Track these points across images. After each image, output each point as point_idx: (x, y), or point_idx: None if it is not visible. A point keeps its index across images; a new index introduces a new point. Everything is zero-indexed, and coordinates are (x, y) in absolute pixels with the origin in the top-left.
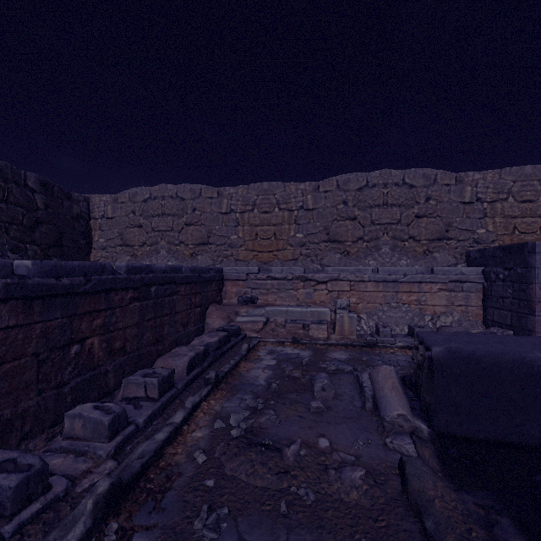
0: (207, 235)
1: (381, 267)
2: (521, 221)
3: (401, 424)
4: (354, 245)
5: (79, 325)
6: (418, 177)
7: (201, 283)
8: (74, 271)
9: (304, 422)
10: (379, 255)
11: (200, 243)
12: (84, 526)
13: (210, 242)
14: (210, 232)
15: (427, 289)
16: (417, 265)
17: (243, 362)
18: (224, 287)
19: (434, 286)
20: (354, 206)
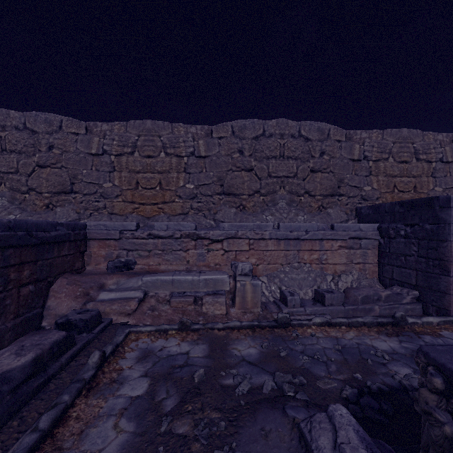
0: (70, 181)
1: (283, 223)
2: (400, 180)
3: None
4: (250, 199)
5: None
6: (313, 130)
7: (36, 246)
8: None
9: None
10: (277, 210)
11: (60, 191)
12: None
13: (75, 190)
14: (75, 177)
15: (328, 247)
16: (314, 220)
17: (80, 400)
18: (88, 249)
19: (334, 243)
20: (250, 156)
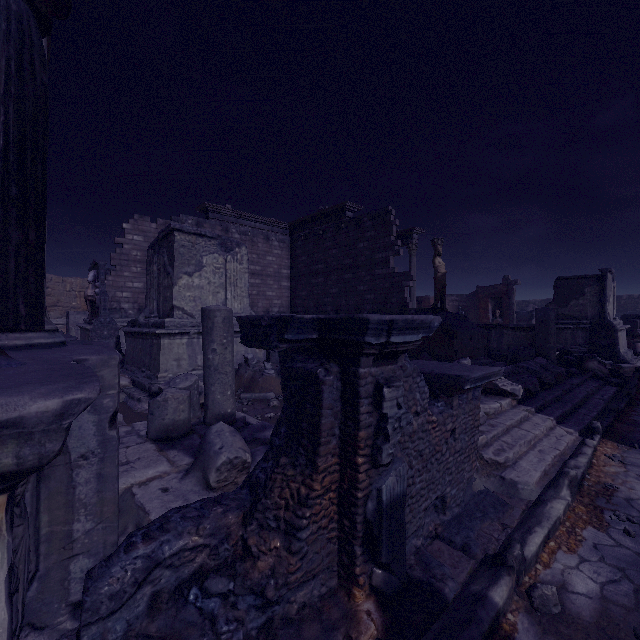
0: None
1: None
2: None
3: None
4: None
5: None
6: None
7: None
8: None
9: None
10: None
11: None
12: None
13: None
14: None
15: None
16: None
17: None
18: None
19: None
20: None
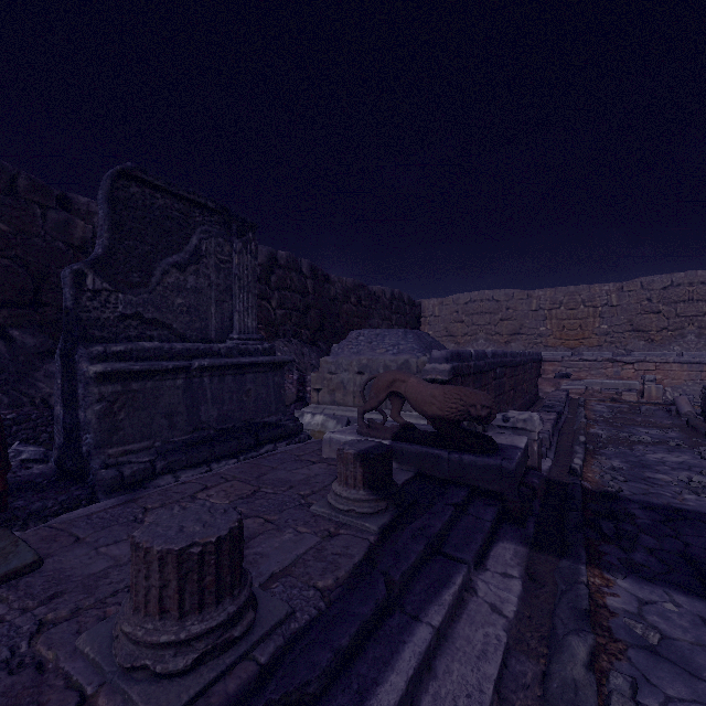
0: (519, 327)
1: (685, 352)
2: None
3: (689, 415)
4: (658, 334)
5: (524, 377)
6: None
7: (537, 363)
8: (524, 355)
9: (639, 417)
10: (684, 342)
11: (513, 334)
12: (583, 419)
13: (522, 333)
14: (522, 325)
15: None
16: None
17: (585, 405)
18: (542, 366)
19: None
20: (658, 302)
